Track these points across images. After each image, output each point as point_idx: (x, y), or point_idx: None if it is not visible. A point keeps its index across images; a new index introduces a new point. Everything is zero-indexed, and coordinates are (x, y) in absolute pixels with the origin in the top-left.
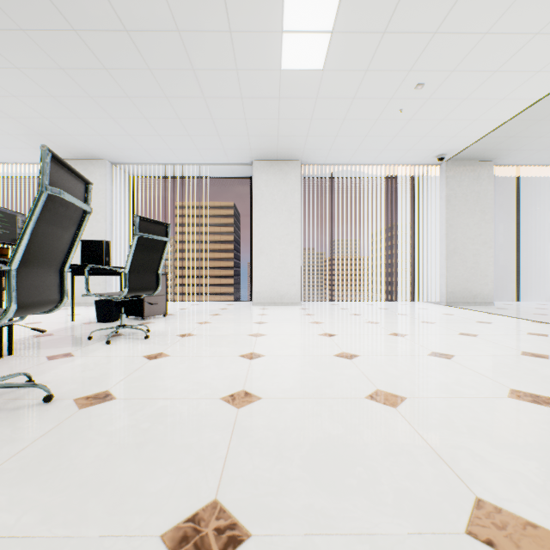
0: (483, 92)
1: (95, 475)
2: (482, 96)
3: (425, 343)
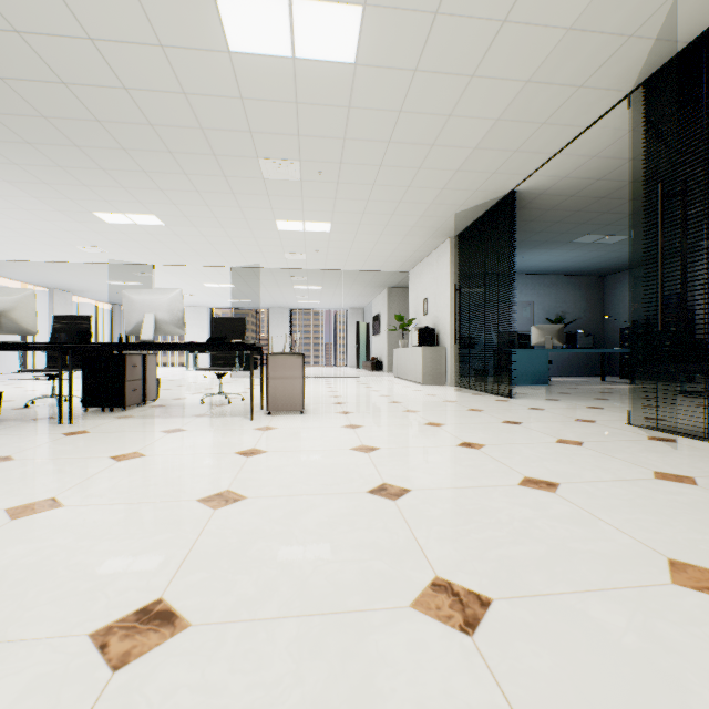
0: (4, 251)
1: (12, 398)
2: (2, 252)
3: (2, 387)
